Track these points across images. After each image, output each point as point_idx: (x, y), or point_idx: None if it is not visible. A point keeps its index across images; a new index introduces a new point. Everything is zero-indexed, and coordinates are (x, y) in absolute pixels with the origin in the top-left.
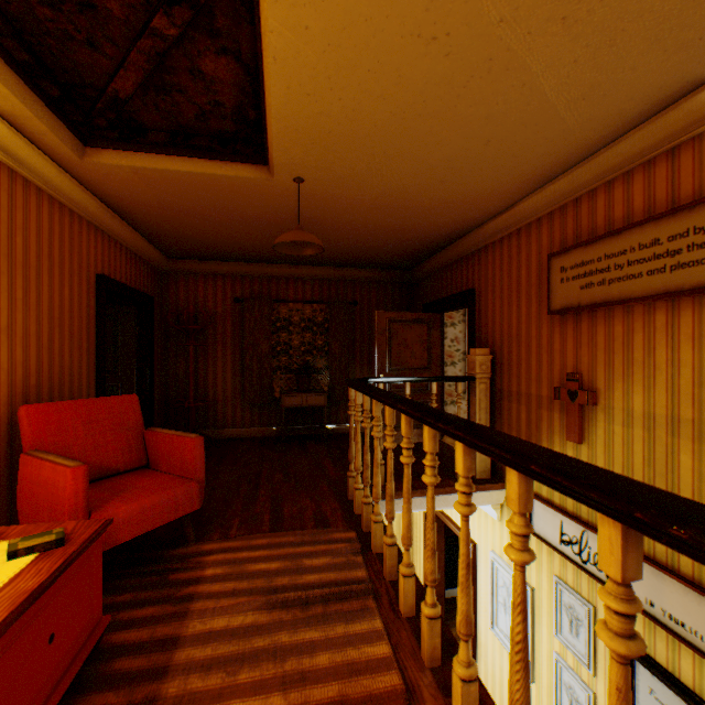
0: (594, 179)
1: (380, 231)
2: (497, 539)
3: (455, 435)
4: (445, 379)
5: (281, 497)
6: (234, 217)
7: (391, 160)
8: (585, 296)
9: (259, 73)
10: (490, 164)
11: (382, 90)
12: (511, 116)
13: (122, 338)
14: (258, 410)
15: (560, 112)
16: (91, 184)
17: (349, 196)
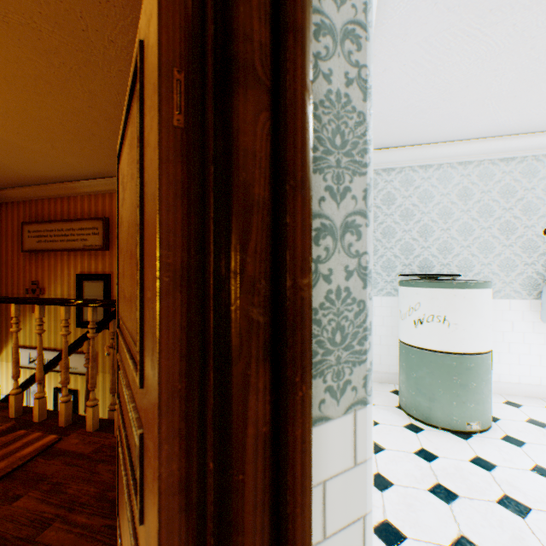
0: (44, 195)
1: None
2: None
3: None
4: None
5: None
6: None
7: None
8: (40, 246)
9: None
10: None
11: None
12: None
13: None
14: None
15: (18, 170)
16: None
17: None
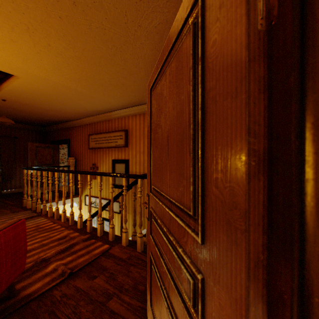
0: (98, 120)
1: (34, 115)
2: (77, 212)
3: (62, 172)
4: (60, 166)
5: None
6: None
7: (43, 104)
8: (96, 146)
9: (2, 80)
10: (73, 111)
11: (44, 96)
12: (77, 106)
13: None
14: None
15: (88, 108)
16: None
17: (25, 107)
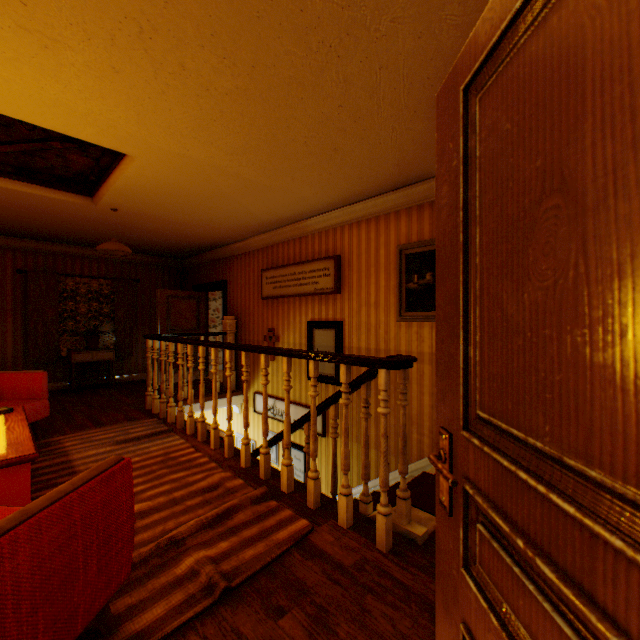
0: (278, 239)
1: (165, 238)
2: (240, 424)
3: (212, 346)
4: (210, 334)
5: (96, 415)
6: (45, 215)
7: (179, 213)
8: (275, 292)
9: (108, 170)
10: (232, 224)
11: (179, 195)
12: (239, 212)
13: None
14: (43, 368)
15: (259, 216)
16: None
17: (148, 221)
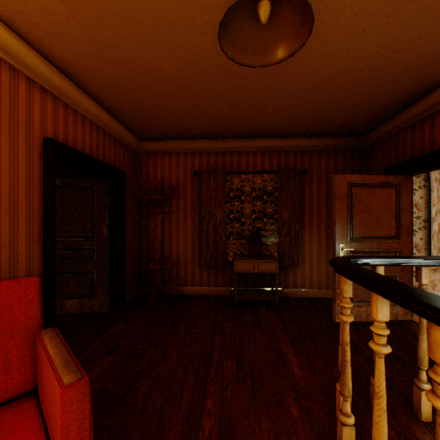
0: None
1: (358, 64)
2: None
3: None
4: None
5: (232, 426)
6: (179, 63)
7: None
8: None
9: None
10: None
11: None
12: None
13: (97, 207)
14: (213, 271)
15: None
16: (9, 17)
17: None
